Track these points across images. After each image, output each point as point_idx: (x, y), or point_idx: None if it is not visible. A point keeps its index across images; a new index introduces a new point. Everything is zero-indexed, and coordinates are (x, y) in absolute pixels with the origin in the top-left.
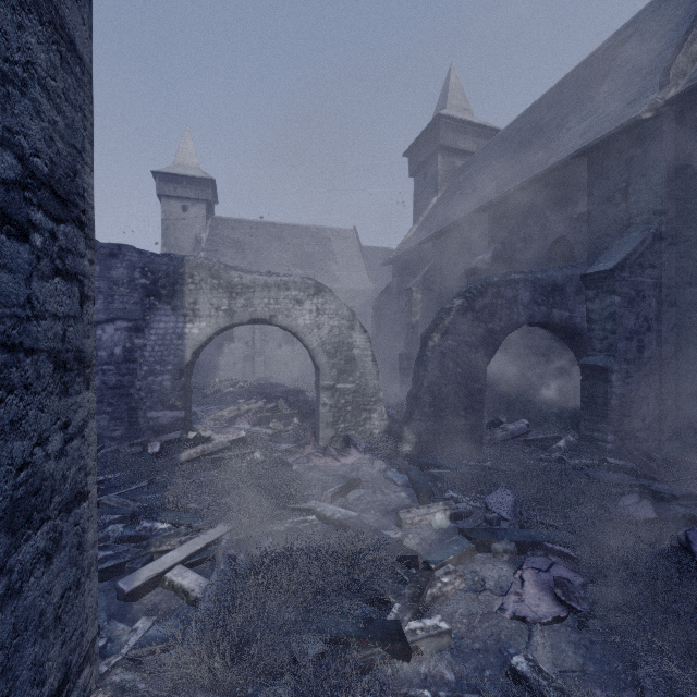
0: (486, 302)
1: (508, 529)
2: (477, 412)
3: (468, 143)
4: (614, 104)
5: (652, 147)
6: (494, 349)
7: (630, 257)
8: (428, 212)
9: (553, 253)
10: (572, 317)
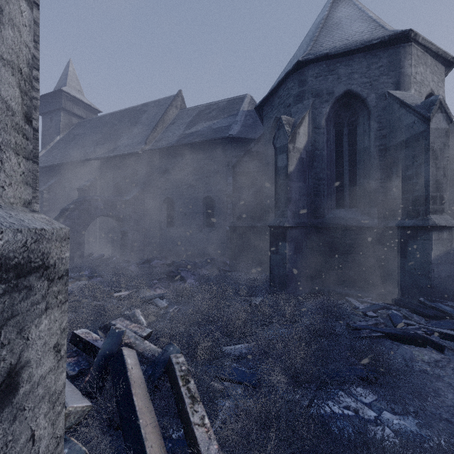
0: (85, 207)
1: (87, 275)
2: (81, 250)
3: (81, 112)
4: (136, 140)
5: (143, 162)
6: (88, 225)
7: (135, 196)
8: (54, 144)
9: (116, 188)
10: (119, 214)
